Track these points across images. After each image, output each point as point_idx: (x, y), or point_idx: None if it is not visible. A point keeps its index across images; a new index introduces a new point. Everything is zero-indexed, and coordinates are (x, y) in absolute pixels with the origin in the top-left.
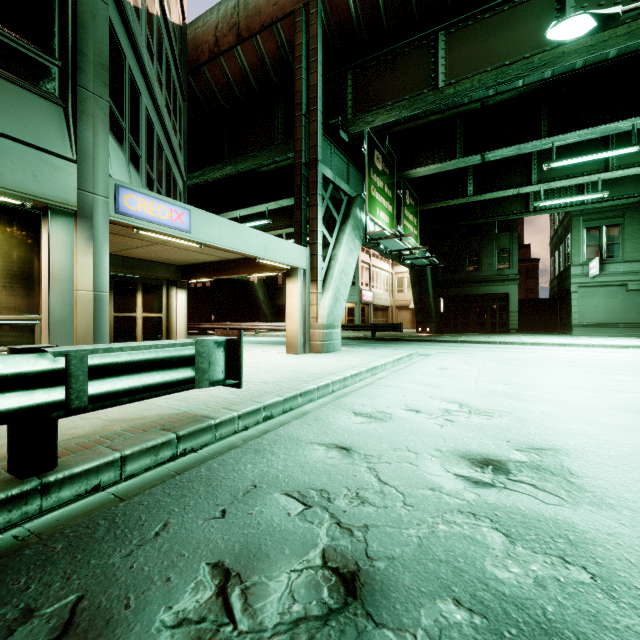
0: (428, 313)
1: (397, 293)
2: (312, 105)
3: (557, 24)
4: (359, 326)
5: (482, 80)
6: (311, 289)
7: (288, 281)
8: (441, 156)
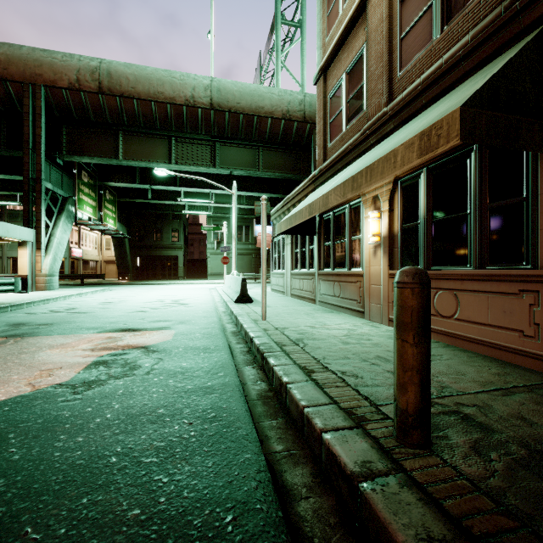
0: (127, 267)
1: (105, 250)
2: (38, 146)
3: (156, 170)
4: (70, 276)
5: (140, 164)
6: (37, 253)
7: (19, 248)
8: (128, 179)
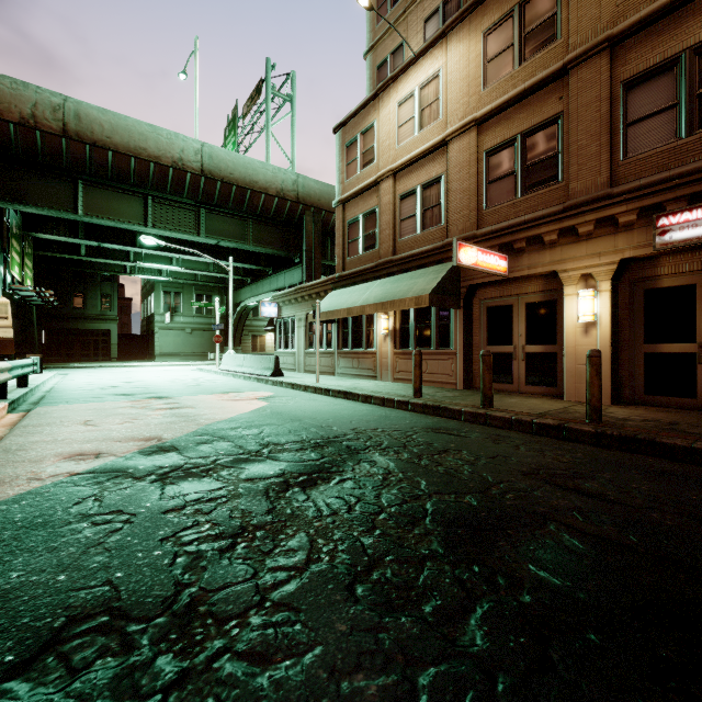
0: (32, 344)
1: None
2: None
3: (144, 238)
4: None
5: (107, 222)
6: None
7: None
8: (66, 231)
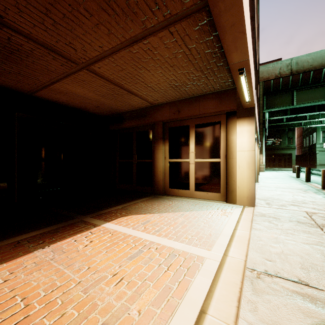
0: None
1: None
2: (261, 109)
3: None
4: None
5: (307, 104)
6: (260, 155)
7: None
8: (282, 114)
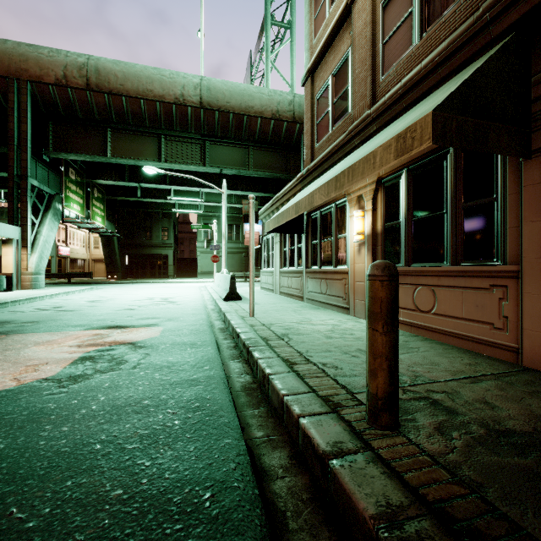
0: (116, 265)
1: (94, 249)
2: (23, 142)
3: (145, 168)
4: (57, 274)
5: (129, 161)
6: (22, 251)
7: (4, 246)
8: (116, 177)
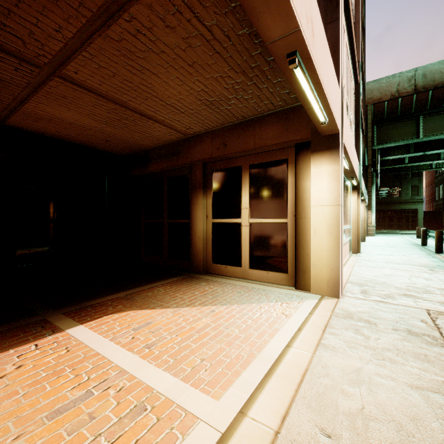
0: None
1: None
2: (369, 144)
3: None
4: None
5: (440, 137)
6: (368, 212)
7: None
8: (402, 151)
